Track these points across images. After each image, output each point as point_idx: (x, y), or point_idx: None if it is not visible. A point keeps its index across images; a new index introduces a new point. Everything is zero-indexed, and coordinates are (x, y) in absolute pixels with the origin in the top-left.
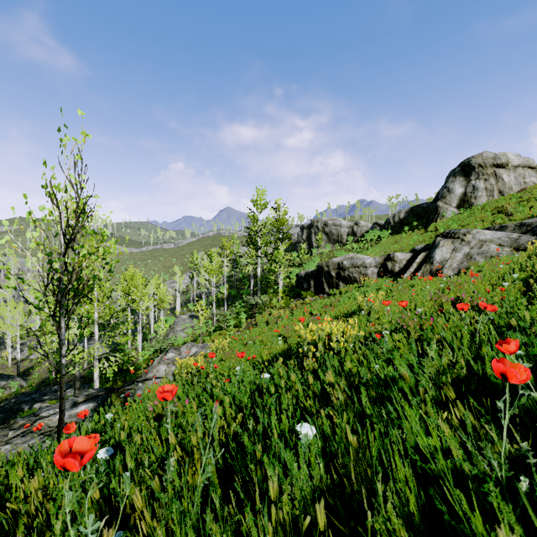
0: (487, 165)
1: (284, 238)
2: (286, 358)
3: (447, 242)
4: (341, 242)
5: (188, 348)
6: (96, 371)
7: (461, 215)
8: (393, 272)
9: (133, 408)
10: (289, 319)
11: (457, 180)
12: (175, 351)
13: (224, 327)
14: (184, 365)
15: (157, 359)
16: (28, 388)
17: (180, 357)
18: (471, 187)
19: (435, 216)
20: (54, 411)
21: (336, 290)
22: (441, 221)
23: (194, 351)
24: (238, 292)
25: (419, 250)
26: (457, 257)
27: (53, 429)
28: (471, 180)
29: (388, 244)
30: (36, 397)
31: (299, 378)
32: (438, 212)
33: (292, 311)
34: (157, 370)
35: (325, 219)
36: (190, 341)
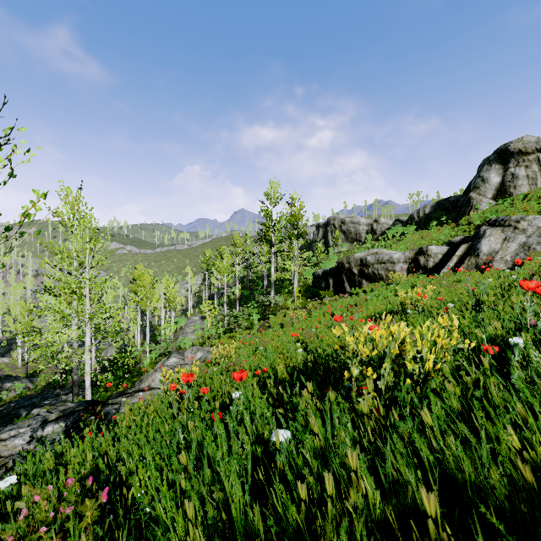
0: (528, 150)
1: (300, 235)
2: (315, 382)
3: (496, 231)
4: (360, 240)
5: (193, 352)
6: (86, 378)
7: (498, 206)
8: (427, 268)
9: (81, 450)
10: (307, 320)
11: (493, 169)
12: (179, 355)
13: (235, 329)
14: (171, 379)
15: (158, 364)
16: (34, 391)
17: (184, 362)
18: (509, 175)
19: (468, 209)
20: (16, 432)
21: (358, 289)
22: (476, 214)
23: (199, 356)
24: (251, 293)
25: (457, 242)
26: (510, 247)
27: (0, 461)
28: (510, 168)
29: (414, 240)
30: (36, 401)
31: (353, 439)
32: (471, 204)
33: (309, 312)
34: (152, 379)
35: (343, 217)
36: (199, 344)
